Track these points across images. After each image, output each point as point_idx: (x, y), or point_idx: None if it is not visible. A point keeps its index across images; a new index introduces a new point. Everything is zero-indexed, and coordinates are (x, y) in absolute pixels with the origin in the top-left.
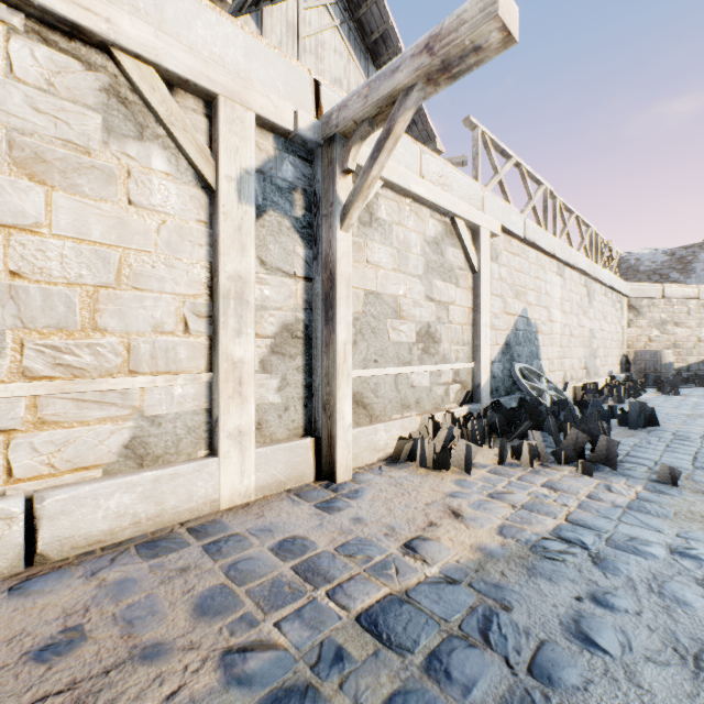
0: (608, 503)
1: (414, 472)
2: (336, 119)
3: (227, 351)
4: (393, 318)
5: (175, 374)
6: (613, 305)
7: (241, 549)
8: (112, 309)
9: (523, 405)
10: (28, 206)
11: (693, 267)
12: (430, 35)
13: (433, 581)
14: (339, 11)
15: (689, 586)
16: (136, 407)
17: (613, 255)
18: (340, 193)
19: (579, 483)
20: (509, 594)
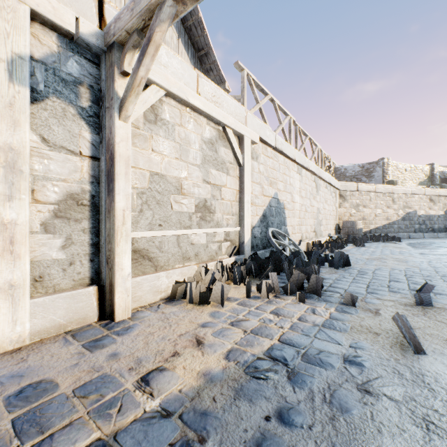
0: (311, 323)
1: (183, 307)
2: (113, 29)
3: None
4: (175, 194)
5: None
6: (331, 194)
7: None
8: None
9: (271, 255)
10: None
11: (373, 175)
12: None
13: (149, 416)
14: None
15: (351, 392)
16: None
17: (331, 164)
18: (119, 90)
19: (295, 309)
20: (211, 422)
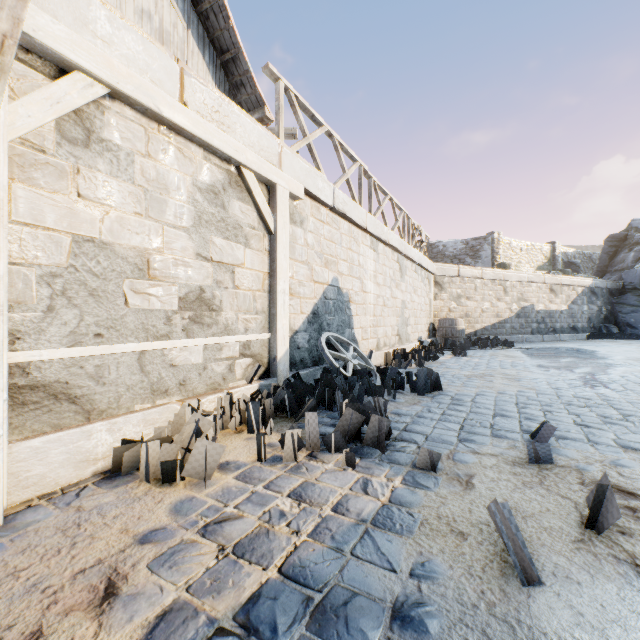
0: (354, 516)
1: (127, 493)
2: None
3: None
4: (135, 277)
5: None
6: (422, 280)
7: None
8: None
9: (322, 377)
10: None
11: (480, 255)
12: None
13: None
14: None
15: None
16: None
17: (422, 238)
18: None
19: (336, 482)
20: None
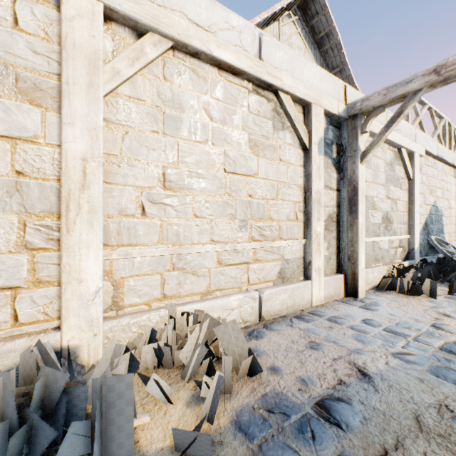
0: None
1: (397, 295)
2: (359, 106)
3: (314, 228)
4: (371, 209)
5: (293, 239)
6: None
7: (346, 322)
8: (275, 209)
9: (443, 262)
10: (253, 166)
11: None
12: (437, 65)
13: None
14: (300, 23)
15: None
16: (281, 255)
17: None
18: (359, 144)
19: None
20: None
